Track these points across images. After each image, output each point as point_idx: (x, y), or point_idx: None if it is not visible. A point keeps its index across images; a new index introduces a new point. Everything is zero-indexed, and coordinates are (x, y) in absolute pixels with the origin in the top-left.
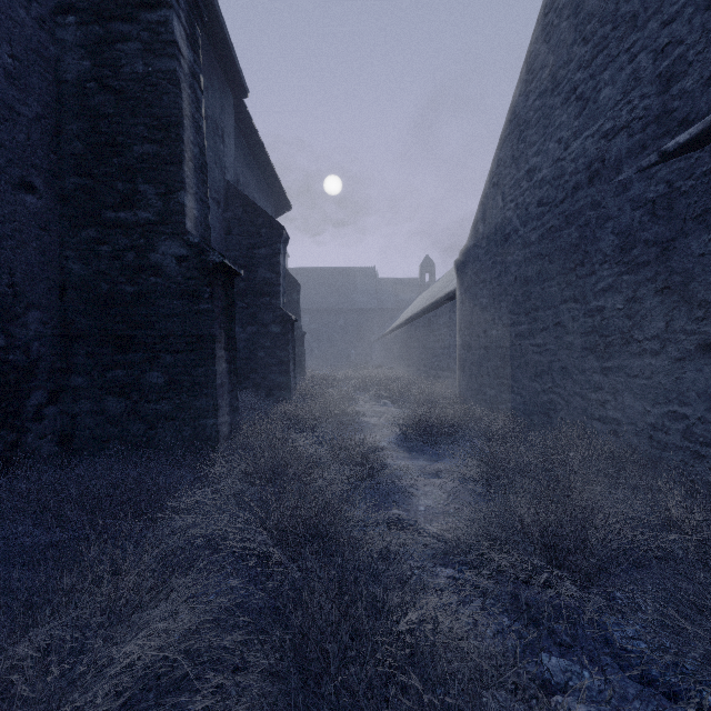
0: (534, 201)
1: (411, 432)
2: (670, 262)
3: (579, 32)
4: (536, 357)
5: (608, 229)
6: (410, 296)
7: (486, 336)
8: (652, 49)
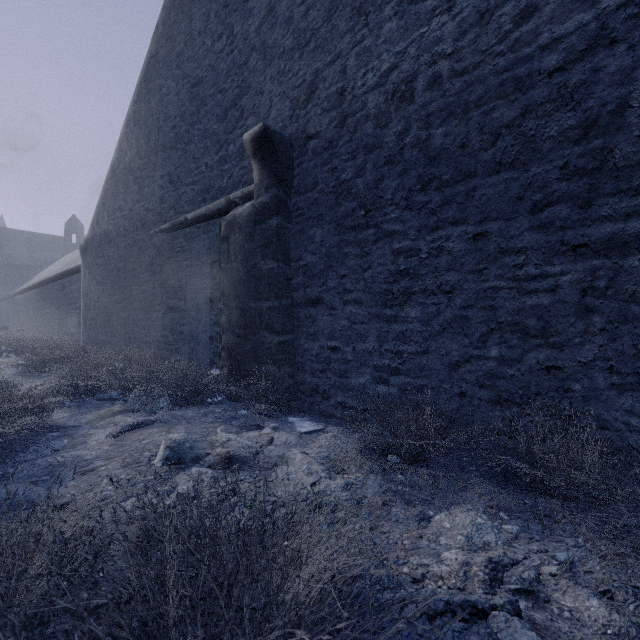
0: (123, 226)
1: (30, 366)
2: (162, 274)
3: (139, 151)
4: (123, 314)
5: (147, 254)
6: (52, 254)
7: (99, 301)
8: (158, 184)
